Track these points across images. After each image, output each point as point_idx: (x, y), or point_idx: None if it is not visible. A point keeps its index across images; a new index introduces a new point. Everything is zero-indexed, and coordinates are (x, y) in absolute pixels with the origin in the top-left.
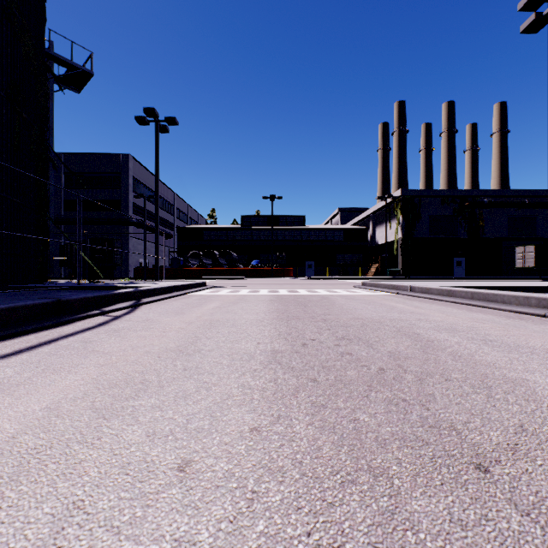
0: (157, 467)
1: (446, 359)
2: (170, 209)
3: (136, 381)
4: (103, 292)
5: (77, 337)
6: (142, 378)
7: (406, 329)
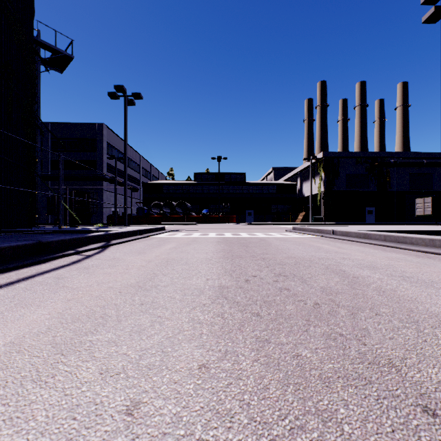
0: (105, 410)
1: (372, 294)
2: (137, 168)
3: (97, 315)
4: (78, 235)
5: (52, 274)
6: (103, 312)
7: (333, 266)
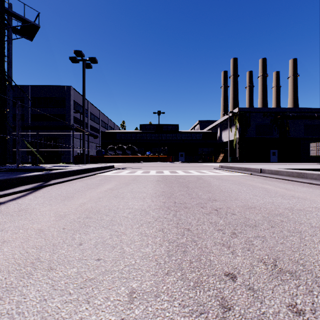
0: None
1: None
2: (97, 120)
3: None
4: (7, 176)
5: None
6: None
7: None
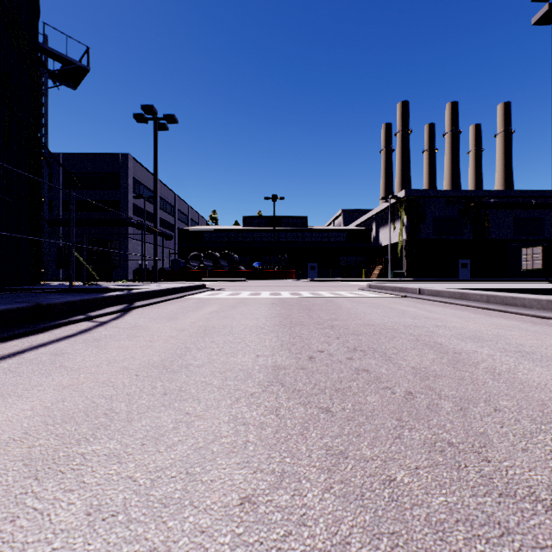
0: None
1: (484, 378)
2: (171, 210)
3: (99, 412)
4: (91, 295)
5: (49, 348)
6: (108, 406)
7: (425, 337)
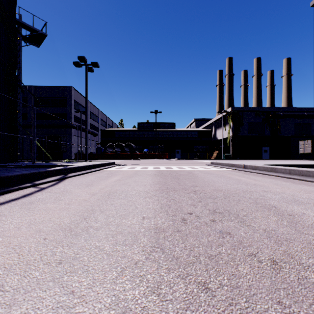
0: None
1: None
2: (96, 119)
3: None
4: (39, 169)
5: None
6: (1, 281)
7: (261, 200)
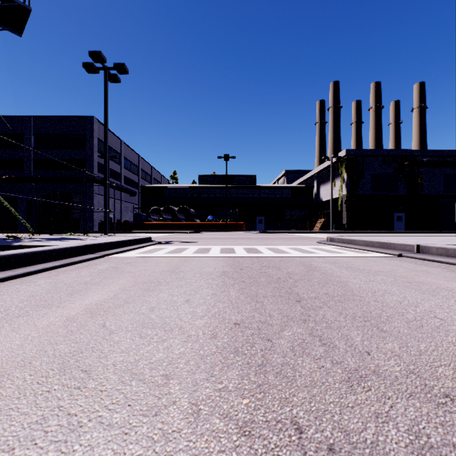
0: None
1: None
2: (135, 170)
3: None
4: None
5: None
6: None
7: None
